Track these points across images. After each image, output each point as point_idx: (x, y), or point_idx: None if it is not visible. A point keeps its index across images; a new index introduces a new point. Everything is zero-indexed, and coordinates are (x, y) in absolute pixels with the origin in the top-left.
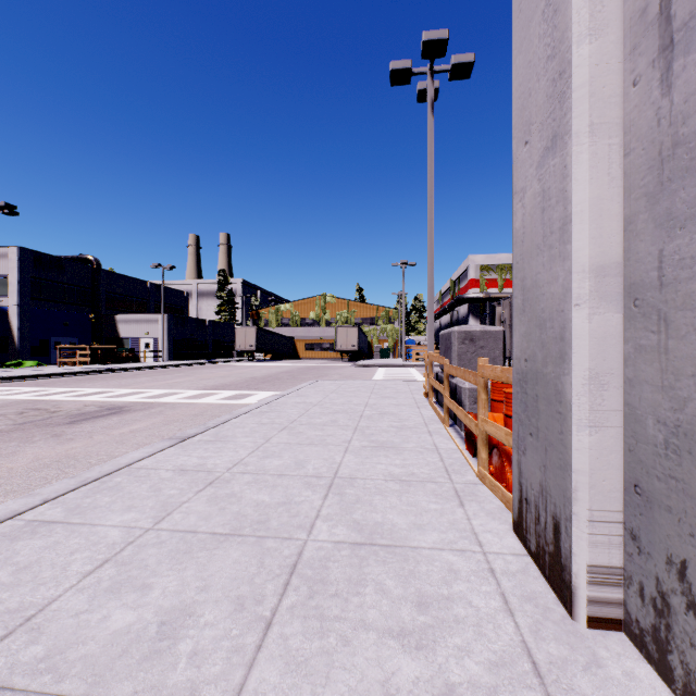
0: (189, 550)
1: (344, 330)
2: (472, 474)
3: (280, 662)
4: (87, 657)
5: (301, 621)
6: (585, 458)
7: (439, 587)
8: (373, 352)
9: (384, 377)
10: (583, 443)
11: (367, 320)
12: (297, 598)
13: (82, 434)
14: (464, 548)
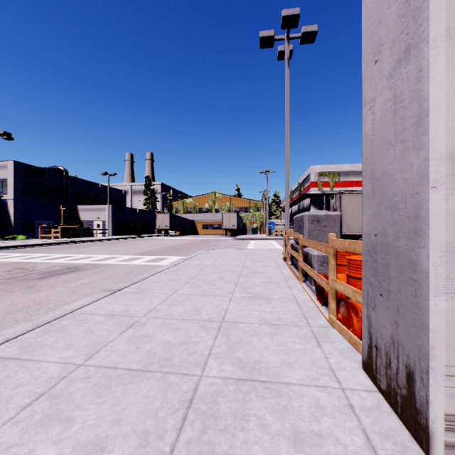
0: (109, 385)
1: (227, 215)
2: (324, 319)
3: None
4: None
5: None
6: (442, 320)
7: (310, 423)
8: (247, 230)
9: (254, 247)
10: (440, 307)
11: (242, 209)
12: (192, 433)
13: (47, 286)
14: (326, 384)
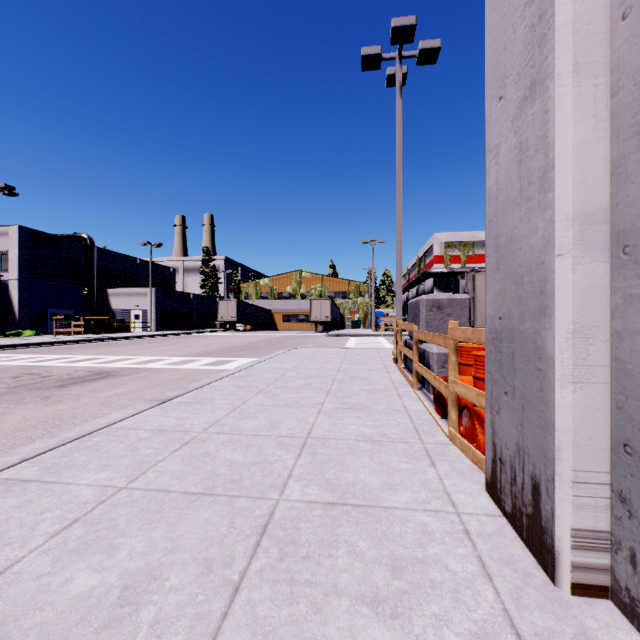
0: (160, 510)
1: (318, 302)
2: (442, 435)
3: (246, 632)
4: (42, 625)
5: (270, 586)
6: (569, 416)
7: (414, 550)
8: (345, 323)
9: (355, 346)
10: (567, 400)
11: (339, 293)
12: (267, 561)
13: (69, 397)
14: (438, 509)
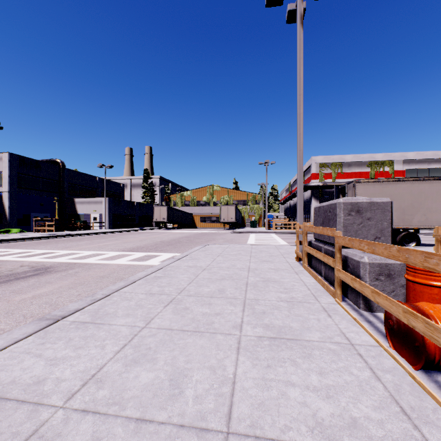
0: None
1: (225, 208)
2: None
3: None
4: None
5: None
6: None
7: None
8: (245, 223)
9: (255, 241)
10: None
11: (240, 201)
12: None
13: None
14: None
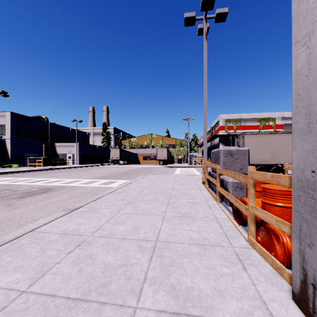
0: None
1: (160, 150)
2: (243, 239)
3: None
4: None
5: None
6: None
7: None
8: (174, 160)
9: (180, 173)
10: None
11: (171, 145)
12: None
13: (23, 204)
14: None
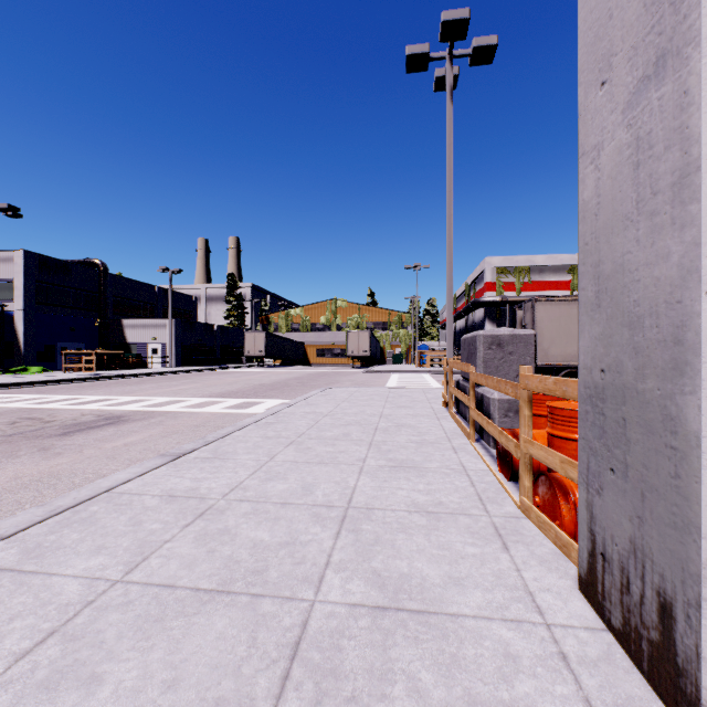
0: (162, 617)
1: (355, 335)
2: (511, 504)
3: None
4: None
5: None
6: None
7: (496, 687)
8: (385, 358)
9: (398, 384)
10: None
11: (379, 325)
12: (299, 705)
13: (71, 447)
14: (520, 617)
